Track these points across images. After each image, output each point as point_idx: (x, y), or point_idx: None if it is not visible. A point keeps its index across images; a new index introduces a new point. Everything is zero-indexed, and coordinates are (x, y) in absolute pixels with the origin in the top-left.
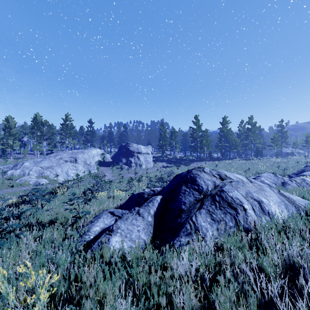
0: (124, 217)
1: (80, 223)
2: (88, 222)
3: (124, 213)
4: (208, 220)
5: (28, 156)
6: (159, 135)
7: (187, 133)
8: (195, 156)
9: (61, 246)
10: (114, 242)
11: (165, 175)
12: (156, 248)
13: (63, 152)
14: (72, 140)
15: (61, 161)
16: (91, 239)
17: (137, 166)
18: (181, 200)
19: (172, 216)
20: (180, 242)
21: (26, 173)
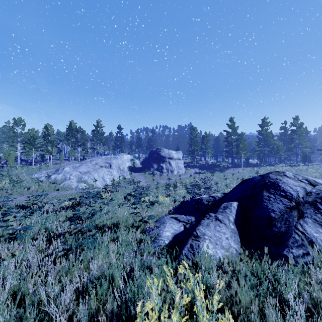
0: (204, 223)
1: (144, 227)
2: (153, 226)
3: (190, 220)
4: (319, 231)
5: (63, 161)
6: (189, 140)
7: (219, 137)
8: (229, 162)
9: (138, 249)
10: (206, 249)
11: (200, 182)
12: (256, 259)
13: (97, 157)
14: (103, 146)
15: (96, 166)
16: (167, 244)
17: (169, 172)
18: (267, 207)
19: (261, 224)
20: (293, 254)
21: (67, 178)
